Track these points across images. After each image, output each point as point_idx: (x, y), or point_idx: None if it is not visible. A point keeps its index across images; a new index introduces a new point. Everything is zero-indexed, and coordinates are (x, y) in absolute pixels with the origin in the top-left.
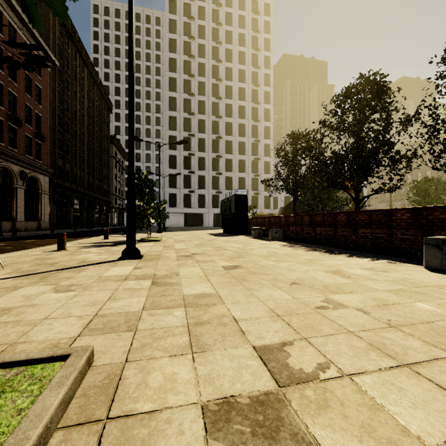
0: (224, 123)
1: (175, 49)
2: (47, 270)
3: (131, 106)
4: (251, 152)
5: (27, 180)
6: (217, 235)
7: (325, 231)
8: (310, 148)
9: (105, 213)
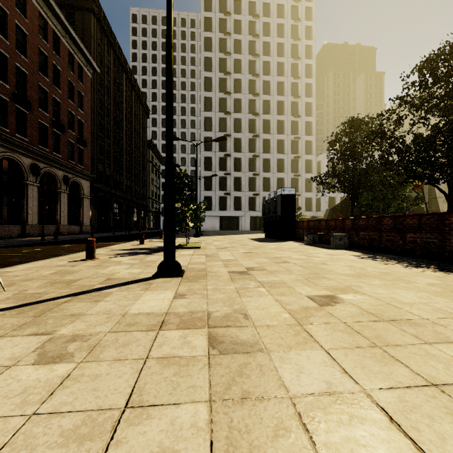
0: (261, 121)
1: (211, 48)
2: (55, 296)
3: (169, 72)
4: (290, 150)
5: (70, 184)
6: (260, 240)
7: (422, 238)
8: (383, 132)
9: (143, 217)
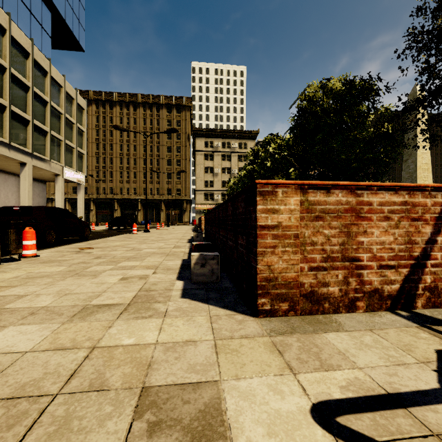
0: None
1: None
2: None
3: None
4: None
5: None
6: None
7: None
8: None
9: None
